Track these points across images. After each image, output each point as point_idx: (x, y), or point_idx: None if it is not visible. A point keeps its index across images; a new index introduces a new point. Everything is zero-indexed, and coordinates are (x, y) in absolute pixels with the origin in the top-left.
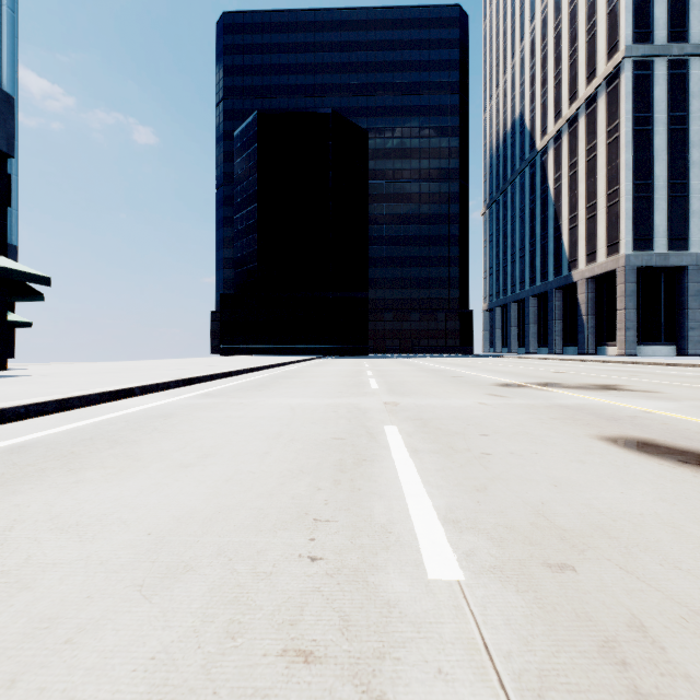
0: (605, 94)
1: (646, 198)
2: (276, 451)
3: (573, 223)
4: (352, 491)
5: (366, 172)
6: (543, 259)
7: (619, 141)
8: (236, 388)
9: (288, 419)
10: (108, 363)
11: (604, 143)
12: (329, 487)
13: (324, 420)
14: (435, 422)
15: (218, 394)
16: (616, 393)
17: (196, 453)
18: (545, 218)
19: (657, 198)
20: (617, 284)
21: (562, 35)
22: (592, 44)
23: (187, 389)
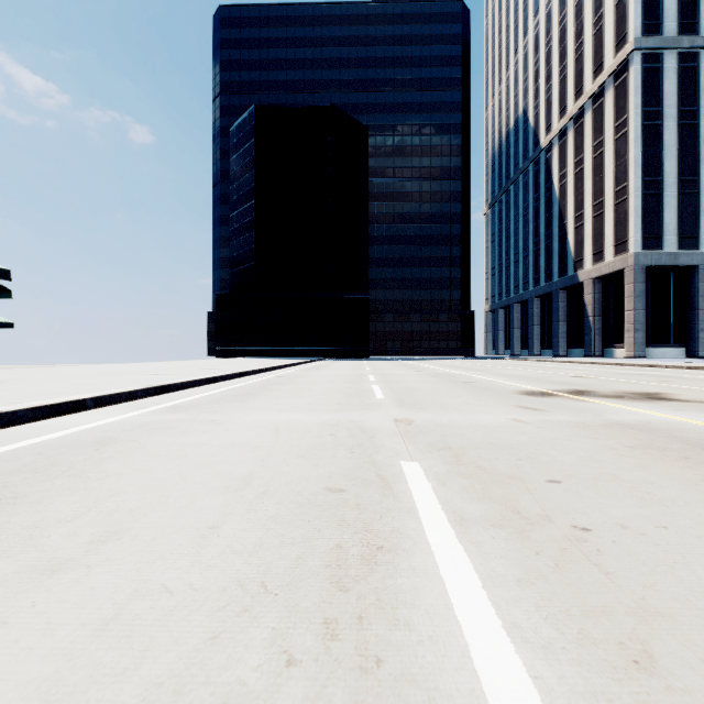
0: (613, 88)
1: (656, 195)
2: (231, 522)
3: (579, 222)
4: (363, 672)
5: (367, 169)
6: (547, 259)
7: (628, 136)
8: (216, 398)
9: (266, 449)
10: (88, 367)
11: (611, 139)
12: (313, 651)
13: (316, 451)
14: (471, 455)
15: (190, 406)
16: (670, 404)
17: (94, 528)
18: (549, 217)
19: (667, 195)
20: (625, 284)
21: (568, 29)
22: (599, 37)
23: (156, 400)
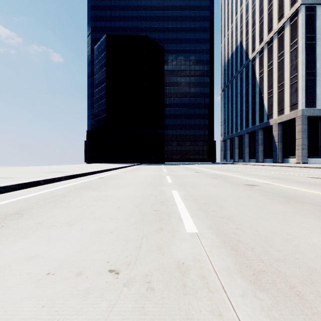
0: (289, 26)
1: (312, 79)
2: None
3: (270, 95)
4: None
5: (163, 68)
6: (253, 114)
7: (298, 49)
8: None
9: None
10: None
11: (288, 52)
12: None
13: None
14: None
15: None
16: None
17: None
18: (254, 93)
19: (318, 80)
20: (296, 125)
21: None
22: (281, 0)
23: None
